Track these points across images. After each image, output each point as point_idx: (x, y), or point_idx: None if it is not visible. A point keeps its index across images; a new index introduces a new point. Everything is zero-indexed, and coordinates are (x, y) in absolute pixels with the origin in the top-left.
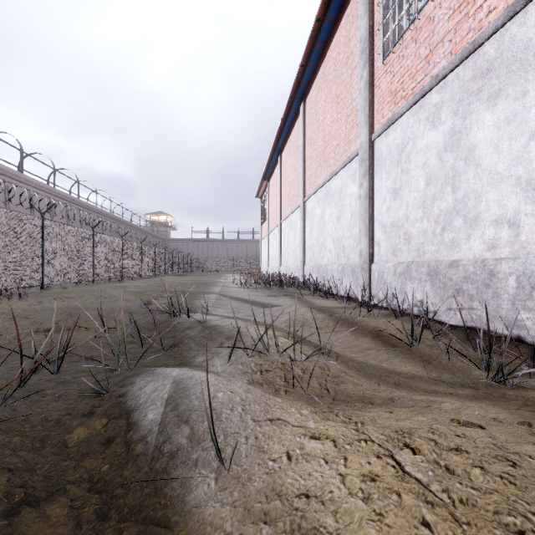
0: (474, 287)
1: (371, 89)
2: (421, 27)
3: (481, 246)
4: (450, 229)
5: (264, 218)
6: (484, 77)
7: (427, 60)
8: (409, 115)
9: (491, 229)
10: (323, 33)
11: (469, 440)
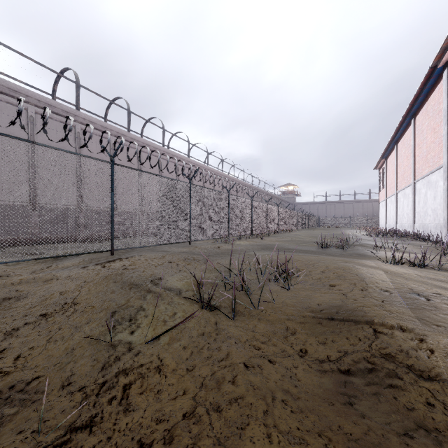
0: None
1: None
2: None
3: None
4: None
5: (382, 186)
6: None
7: None
8: None
9: None
10: (424, 91)
11: None
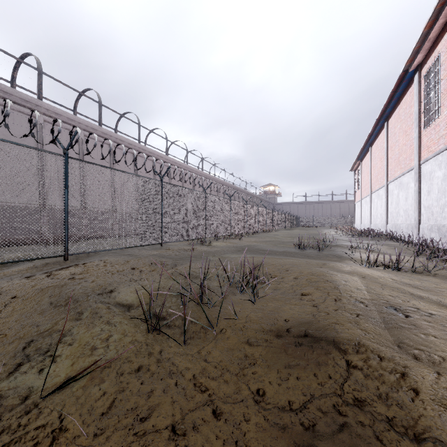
0: None
1: (419, 140)
2: (436, 125)
3: None
4: (443, 212)
5: (357, 188)
6: None
7: (438, 141)
8: (432, 160)
9: None
10: (397, 95)
11: None
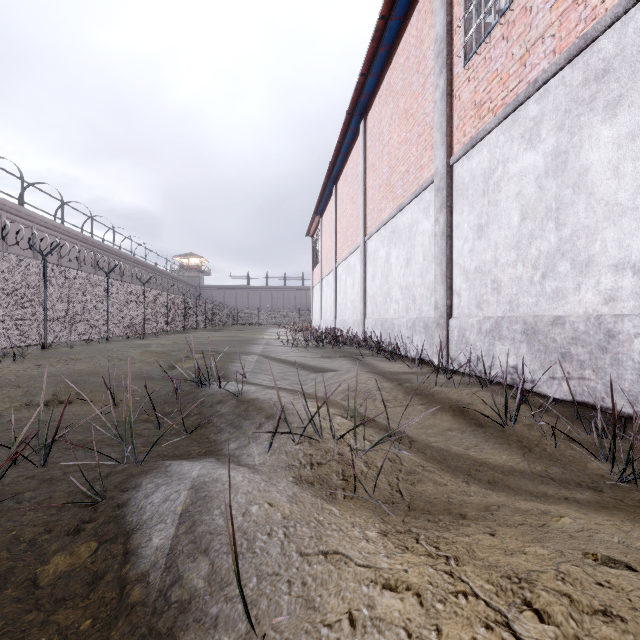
0: (586, 352)
1: (449, 101)
2: (515, 20)
3: (596, 298)
4: (552, 276)
5: (316, 261)
6: (599, 80)
7: (522, 62)
8: (498, 132)
9: (608, 276)
10: (389, 33)
11: (618, 594)
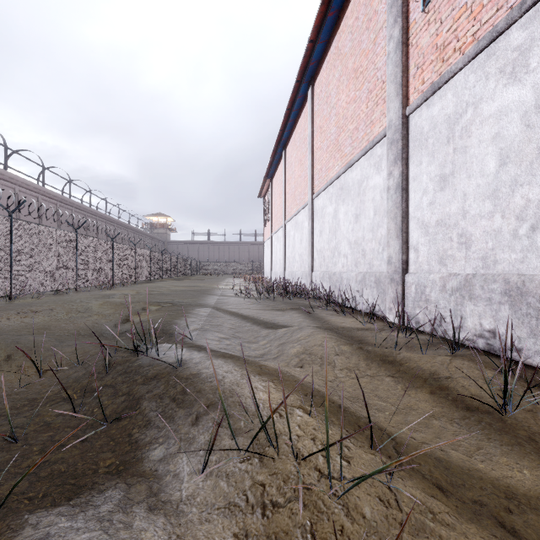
0: None
1: (405, 50)
2: None
3: None
4: None
5: (267, 219)
6: None
7: None
8: (467, 72)
9: None
10: None
11: None
